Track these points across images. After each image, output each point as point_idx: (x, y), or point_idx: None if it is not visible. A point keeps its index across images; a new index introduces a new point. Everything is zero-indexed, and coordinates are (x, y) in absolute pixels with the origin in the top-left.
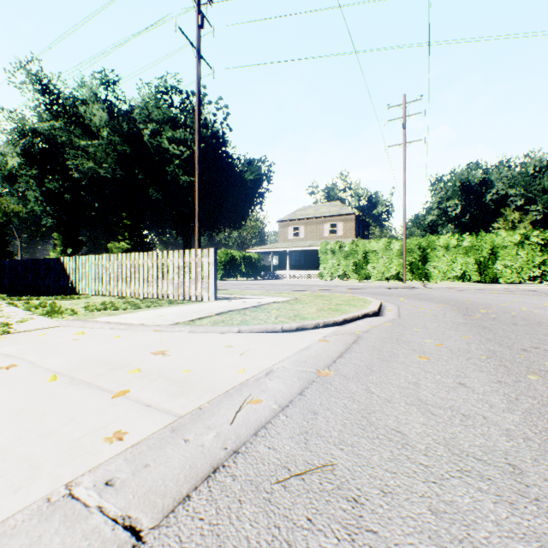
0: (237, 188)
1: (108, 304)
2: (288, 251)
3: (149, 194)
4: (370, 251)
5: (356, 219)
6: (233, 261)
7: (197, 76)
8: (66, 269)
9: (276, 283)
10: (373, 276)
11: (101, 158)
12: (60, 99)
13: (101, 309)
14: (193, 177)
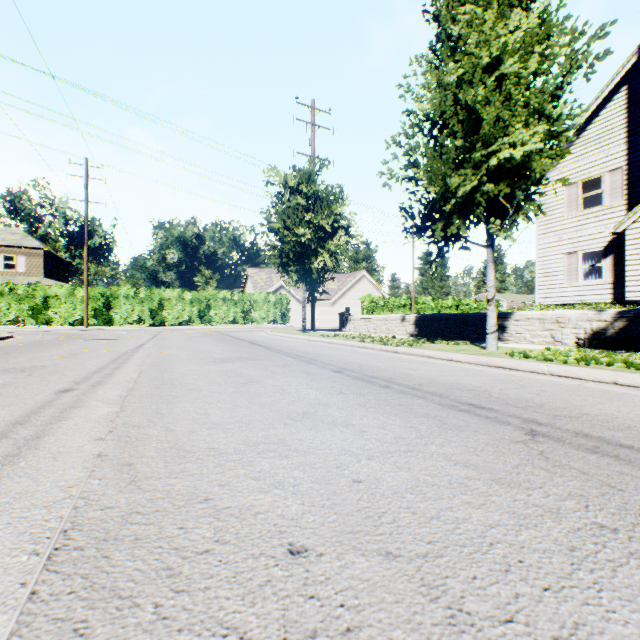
0: None
1: None
2: None
3: None
4: (52, 296)
5: (48, 255)
6: None
7: None
8: None
9: None
10: (56, 322)
11: None
12: None
13: None
14: None
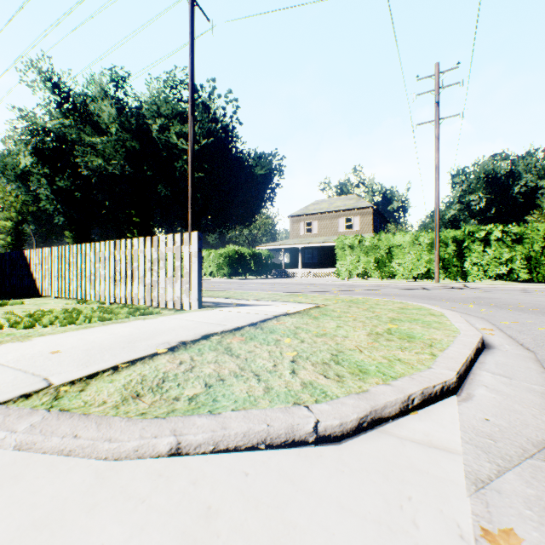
0: (247, 184)
1: (37, 314)
2: (300, 247)
3: (158, 191)
4: (394, 245)
5: (374, 213)
6: (241, 258)
7: (190, 25)
8: (29, 265)
9: (288, 282)
10: (399, 275)
11: (110, 155)
12: (70, 97)
13: (3, 326)
14: (201, 173)
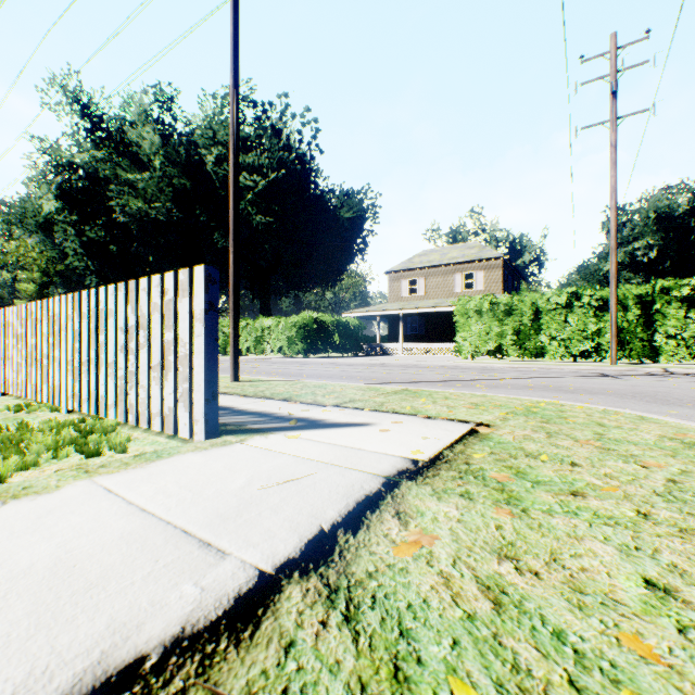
0: (330, 232)
1: None
2: (401, 314)
3: (215, 243)
4: (544, 310)
5: (504, 266)
6: (321, 329)
7: None
8: None
9: (388, 363)
10: (551, 352)
11: (153, 196)
12: (103, 122)
13: None
14: (270, 217)
